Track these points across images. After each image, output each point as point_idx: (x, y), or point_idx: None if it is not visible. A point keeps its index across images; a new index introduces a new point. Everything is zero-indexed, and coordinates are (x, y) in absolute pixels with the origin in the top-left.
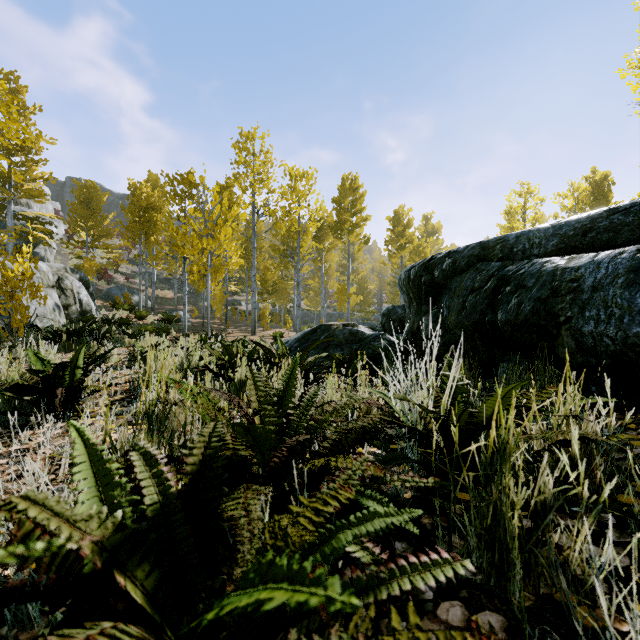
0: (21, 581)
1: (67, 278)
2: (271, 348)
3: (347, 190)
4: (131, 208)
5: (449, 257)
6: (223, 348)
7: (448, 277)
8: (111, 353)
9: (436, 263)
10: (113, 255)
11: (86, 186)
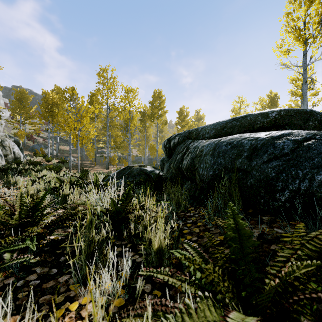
0: None
1: (6, 140)
2: (92, 178)
3: (156, 97)
4: (43, 104)
5: (177, 136)
6: (58, 180)
7: (176, 145)
8: (19, 181)
9: (172, 139)
10: (36, 128)
11: (20, 92)
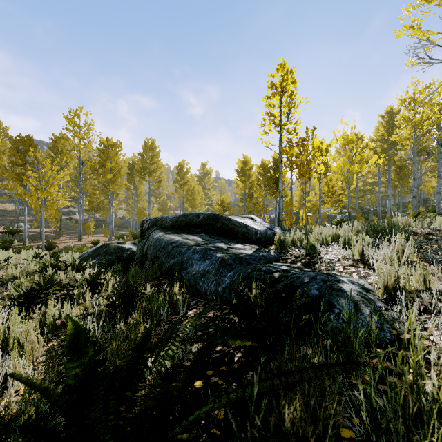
0: (9, 297)
1: None
2: (69, 260)
3: (148, 149)
4: None
5: (148, 221)
6: (43, 264)
7: (147, 229)
8: None
9: (144, 223)
10: None
11: None
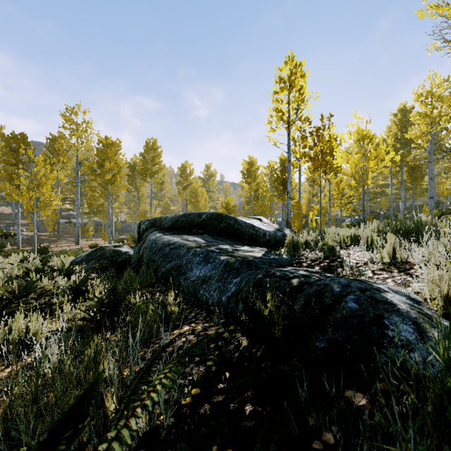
0: None
1: None
2: (58, 264)
3: (149, 149)
4: None
5: (146, 222)
6: (26, 268)
7: (145, 231)
8: None
9: (142, 224)
10: None
11: None
